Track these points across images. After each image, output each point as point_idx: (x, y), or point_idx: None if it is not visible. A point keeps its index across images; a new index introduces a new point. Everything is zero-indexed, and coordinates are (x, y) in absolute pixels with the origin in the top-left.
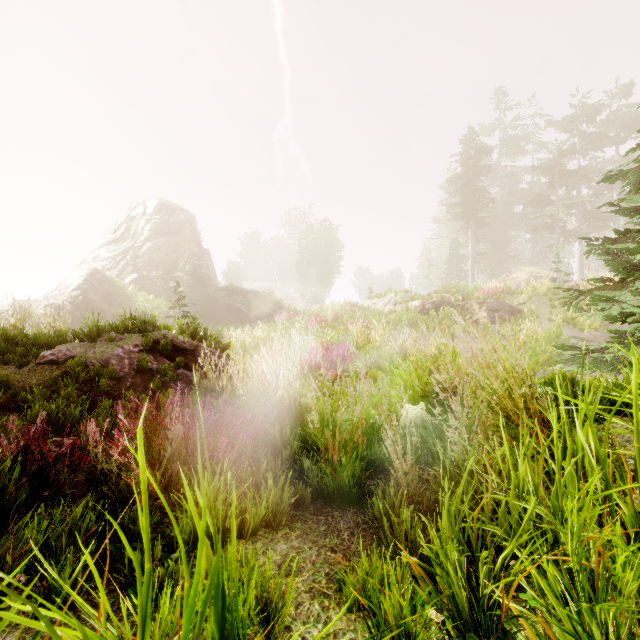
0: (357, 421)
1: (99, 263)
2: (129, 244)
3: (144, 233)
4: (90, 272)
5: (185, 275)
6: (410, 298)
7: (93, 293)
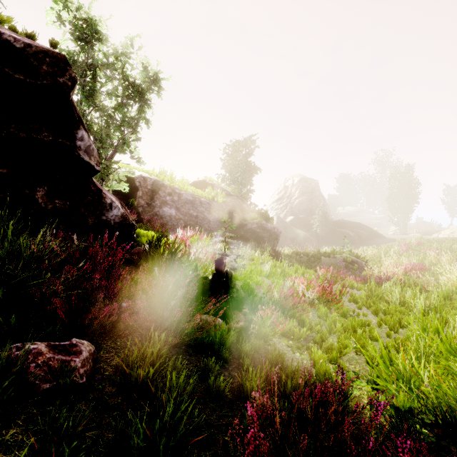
0: (423, 285)
1: (274, 211)
2: (287, 201)
3: (294, 195)
4: (277, 218)
5: (319, 217)
6: None
7: (280, 228)
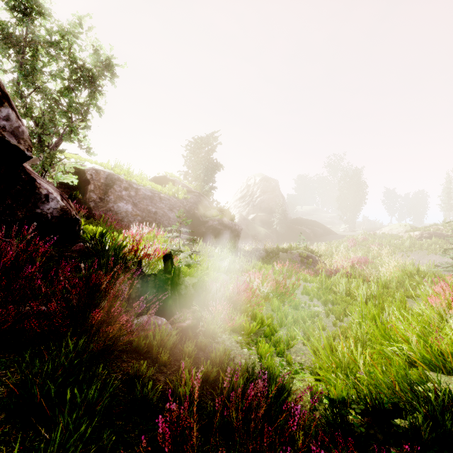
0: (366, 276)
1: (237, 209)
2: (249, 199)
3: (256, 193)
4: (239, 215)
5: (279, 215)
6: (413, 230)
7: (242, 225)
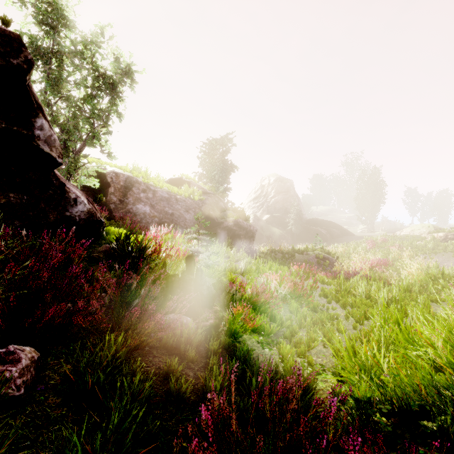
0: (387, 279)
1: (251, 209)
2: (264, 199)
3: (270, 194)
4: (254, 216)
5: (294, 216)
6: (436, 231)
7: (257, 226)
